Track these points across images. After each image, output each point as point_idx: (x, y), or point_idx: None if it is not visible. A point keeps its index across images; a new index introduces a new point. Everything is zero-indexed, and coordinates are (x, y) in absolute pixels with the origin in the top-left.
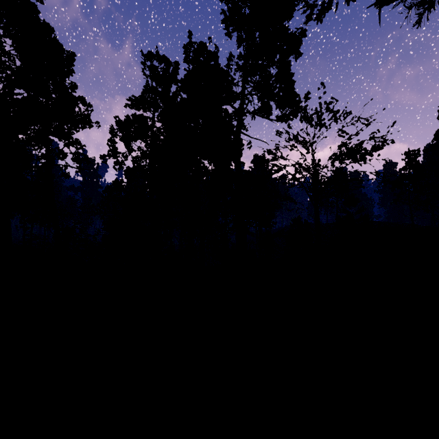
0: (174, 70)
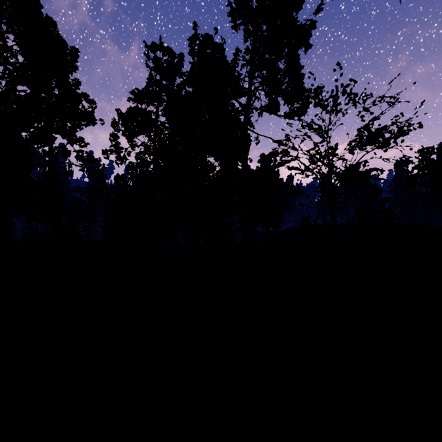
0: (179, 62)
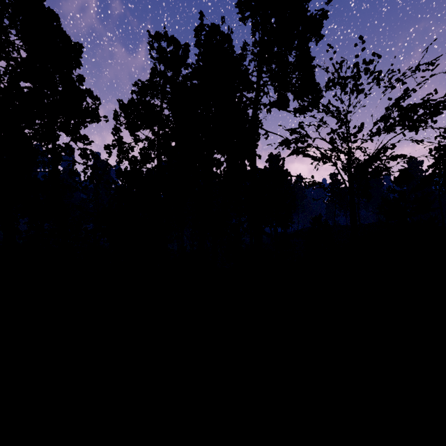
0: (184, 52)
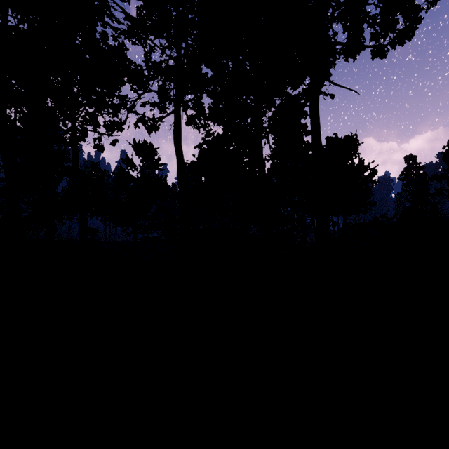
0: None
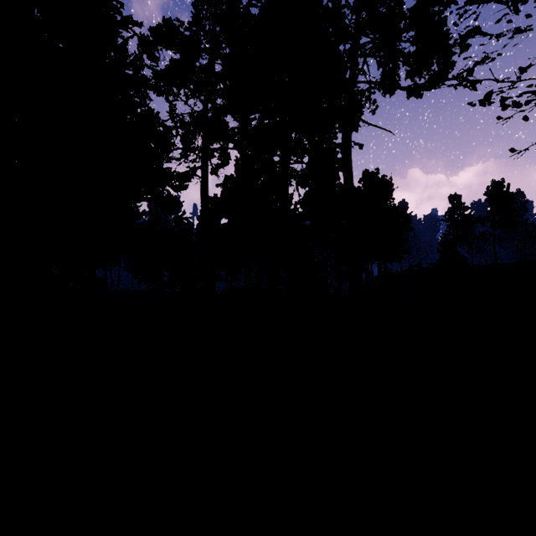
0: None
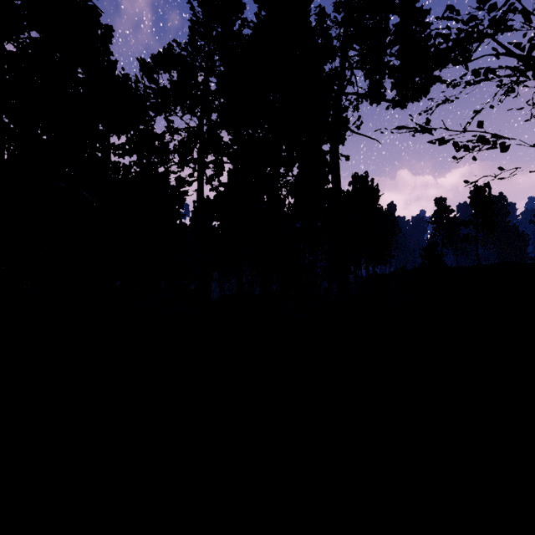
0: None
